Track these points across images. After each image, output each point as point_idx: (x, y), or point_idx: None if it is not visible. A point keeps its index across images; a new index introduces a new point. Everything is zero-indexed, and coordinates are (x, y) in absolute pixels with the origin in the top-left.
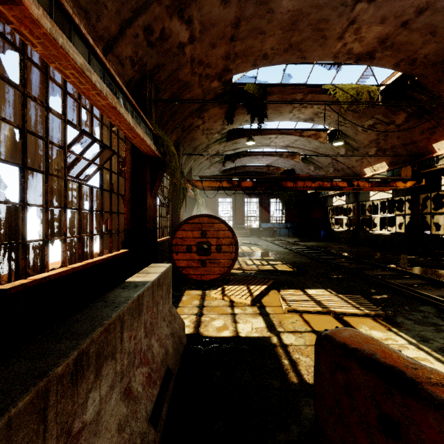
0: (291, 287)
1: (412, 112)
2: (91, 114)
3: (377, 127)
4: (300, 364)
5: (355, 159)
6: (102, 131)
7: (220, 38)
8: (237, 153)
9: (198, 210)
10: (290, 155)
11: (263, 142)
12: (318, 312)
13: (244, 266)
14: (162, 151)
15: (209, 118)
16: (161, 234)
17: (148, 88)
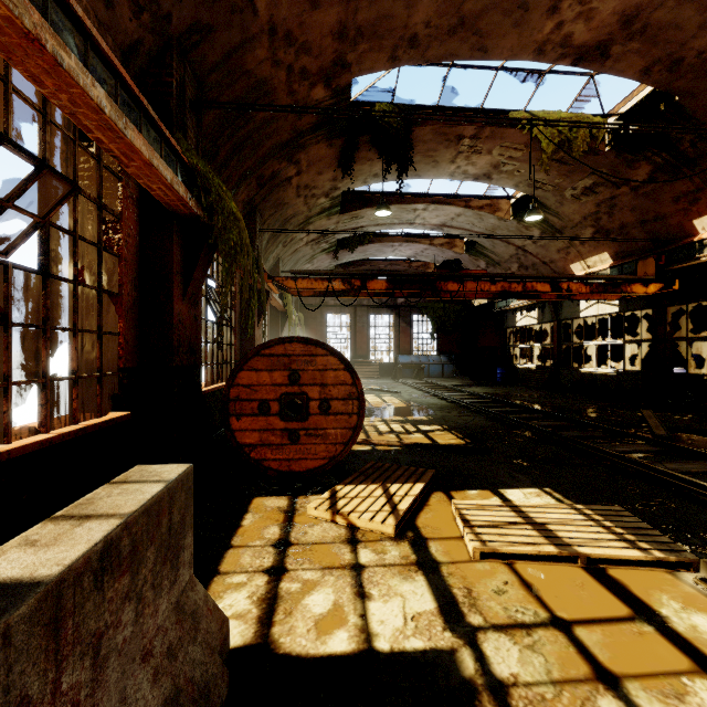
0: (470, 484)
1: (662, 162)
2: (4, 85)
3: (597, 191)
4: None
5: (556, 247)
6: (44, 136)
7: None
8: (359, 237)
9: (292, 333)
10: (446, 241)
11: (404, 217)
12: (547, 555)
13: (374, 436)
14: (206, 204)
15: (308, 166)
16: (216, 377)
17: (175, 71)
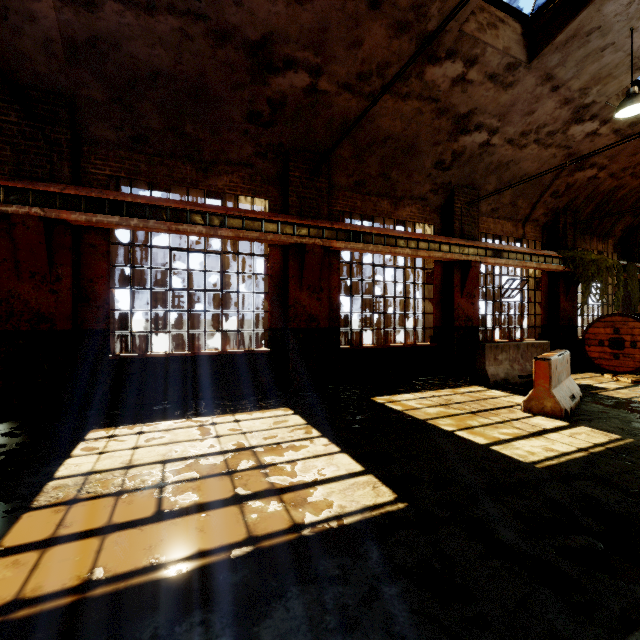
0: None
1: None
2: None
3: None
4: (606, 392)
5: None
6: (521, 269)
7: (639, 147)
8: None
9: None
10: None
11: None
12: None
13: None
14: (572, 267)
15: None
16: None
17: (561, 221)
